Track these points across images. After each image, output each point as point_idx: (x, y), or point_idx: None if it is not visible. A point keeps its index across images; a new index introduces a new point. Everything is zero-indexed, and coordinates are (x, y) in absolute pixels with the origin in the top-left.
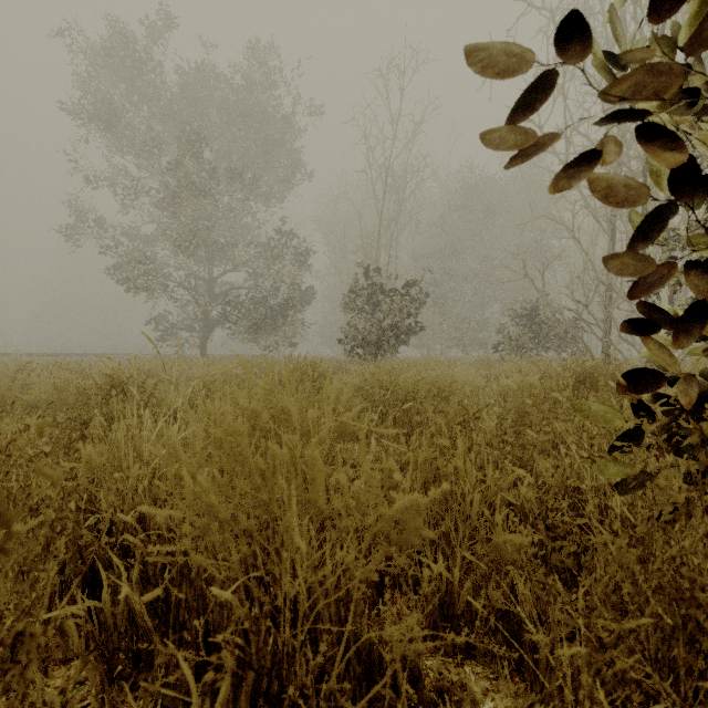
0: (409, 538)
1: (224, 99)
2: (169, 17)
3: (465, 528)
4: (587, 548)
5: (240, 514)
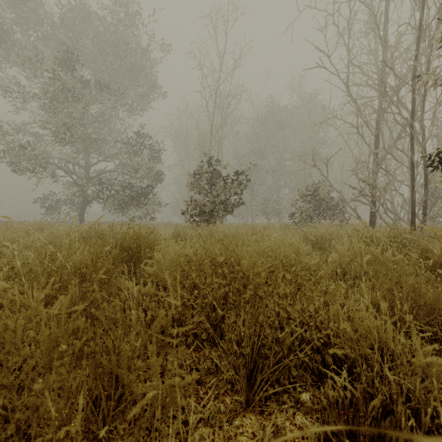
0: None
1: (95, 30)
2: None
3: None
4: None
5: None
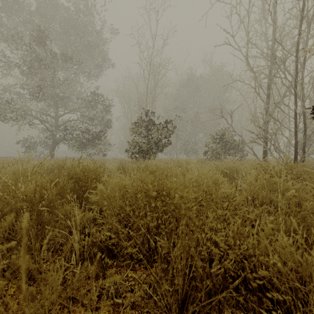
0: None
1: (61, 17)
2: None
3: None
4: None
5: None
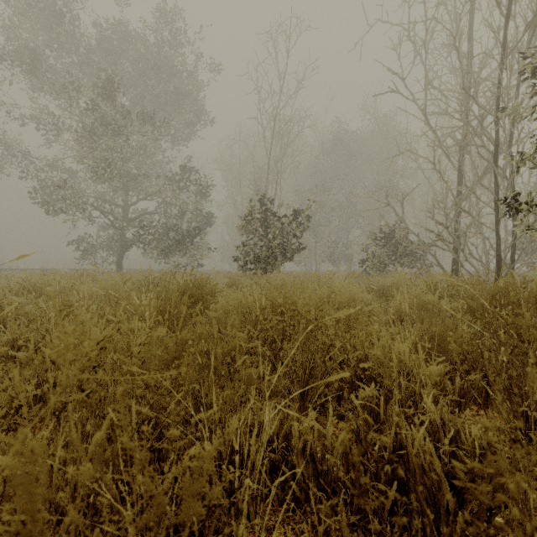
0: None
1: (135, 51)
2: None
3: None
4: None
5: None
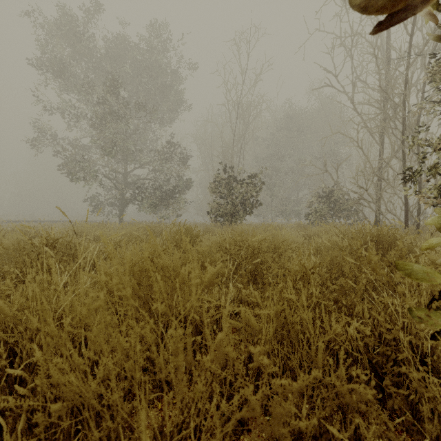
0: (277, 426)
1: (133, 57)
2: (98, 4)
3: (305, 362)
4: (398, 374)
5: (103, 390)
